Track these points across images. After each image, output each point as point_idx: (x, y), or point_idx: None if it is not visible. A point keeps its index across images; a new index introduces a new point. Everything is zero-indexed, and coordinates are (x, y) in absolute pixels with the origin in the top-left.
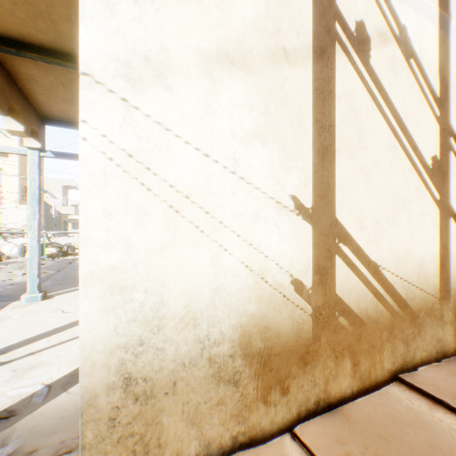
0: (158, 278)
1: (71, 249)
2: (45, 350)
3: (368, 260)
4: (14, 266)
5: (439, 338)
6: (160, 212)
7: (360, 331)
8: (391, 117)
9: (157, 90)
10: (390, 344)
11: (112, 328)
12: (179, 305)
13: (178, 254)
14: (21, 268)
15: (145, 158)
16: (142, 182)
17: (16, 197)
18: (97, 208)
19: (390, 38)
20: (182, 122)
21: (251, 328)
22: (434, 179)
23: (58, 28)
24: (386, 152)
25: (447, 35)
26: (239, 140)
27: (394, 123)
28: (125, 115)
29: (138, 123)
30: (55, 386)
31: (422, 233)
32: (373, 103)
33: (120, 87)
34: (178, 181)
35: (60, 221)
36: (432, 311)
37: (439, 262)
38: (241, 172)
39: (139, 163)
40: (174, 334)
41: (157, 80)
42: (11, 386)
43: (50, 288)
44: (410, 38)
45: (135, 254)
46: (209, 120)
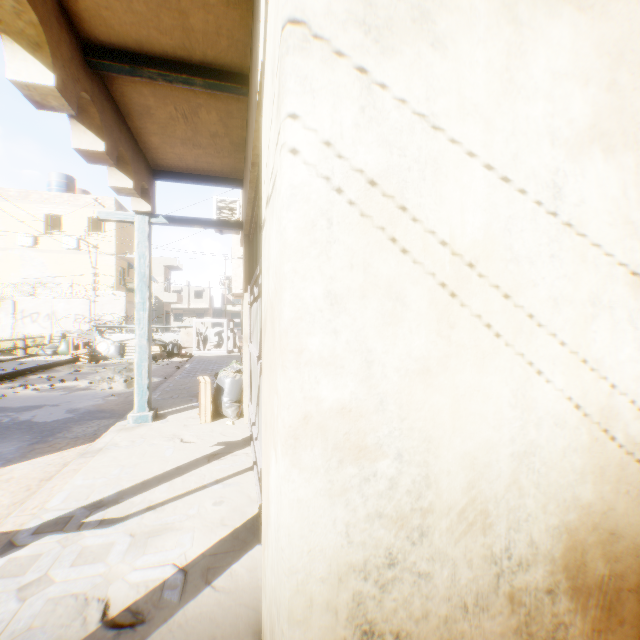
0: (420, 431)
1: (177, 348)
2: (168, 504)
3: None
4: (112, 369)
5: None
6: (424, 297)
7: None
8: None
9: (418, 50)
10: None
11: (340, 529)
12: (457, 485)
13: (455, 380)
14: (120, 373)
15: (398, 187)
16: (393, 236)
17: (111, 282)
18: (315, 289)
19: None
20: (462, 112)
21: (583, 534)
22: None
23: (188, 21)
24: None
25: None
26: (563, 145)
27: None
28: (363, 100)
29: (385, 117)
30: (191, 572)
31: None
32: None
33: (355, 45)
34: (455, 232)
35: (161, 311)
36: None
37: None
38: (567, 213)
39: (387, 198)
40: (448, 544)
41: (419, 28)
42: (131, 564)
43: (159, 403)
44: None
45: (380, 380)
46: (508, 108)
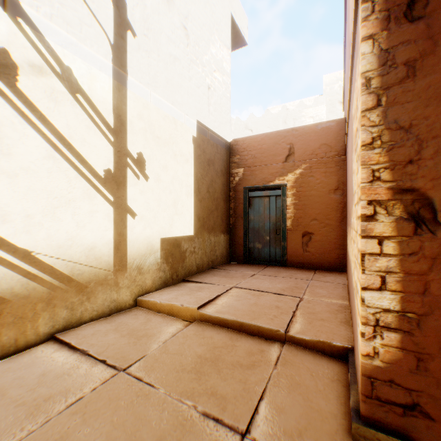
0: None
1: None
2: None
3: (15, 248)
4: None
5: (115, 299)
6: None
7: (3, 308)
8: (51, 134)
9: None
10: (49, 312)
11: None
12: None
13: None
14: None
15: None
16: None
17: None
18: None
19: (49, 72)
20: None
21: None
22: (109, 186)
23: None
24: (44, 161)
25: (125, 86)
26: None
27: (55, 139)
28: None
29: None
30: None
31: (93, 225)
32: (24, 120)
33: None
34: None
35: None
36: (106, 281)
37: (115, 245)
38: None
39: None
40: None
41: None
42: None
43: None
44: (77, 78)
45: None
46: None
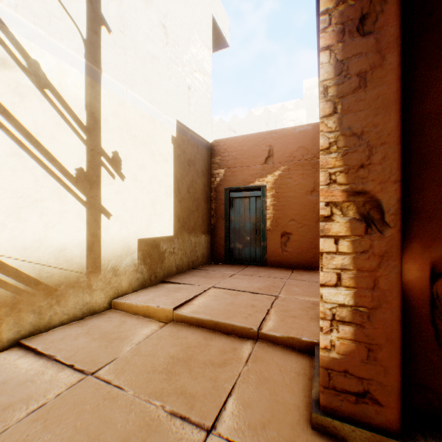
0: None
1: None
2: None
3: None
4: None
5: (88, 302)
6: None
7: None
8: (16, 130)
9: None
10: (14, 317)
11: None
12: None
13: None
14: None
15: None
16: None
17: None
18: None
19: (14, 65)
20: None
21: None
22: (81, 186)
23: None
24: (8, 159)
25: (99, 83)
26: None
27: (21, 136)
28: None
29: None
30: None
31: (64, 225)
32: None
33: None
34: None
35: None
36: (78, 283)
37: (88, 246)
38: None
39: None
40: None
41: None
42: None
43: None
44: (46, 72)
45: None
46: None
